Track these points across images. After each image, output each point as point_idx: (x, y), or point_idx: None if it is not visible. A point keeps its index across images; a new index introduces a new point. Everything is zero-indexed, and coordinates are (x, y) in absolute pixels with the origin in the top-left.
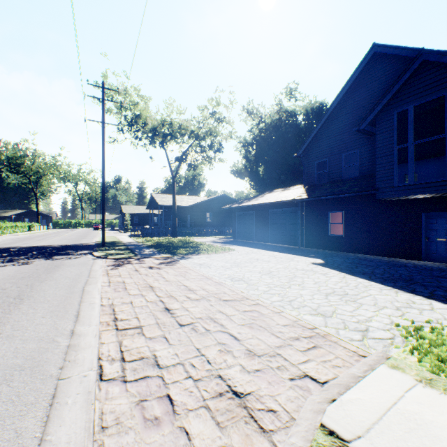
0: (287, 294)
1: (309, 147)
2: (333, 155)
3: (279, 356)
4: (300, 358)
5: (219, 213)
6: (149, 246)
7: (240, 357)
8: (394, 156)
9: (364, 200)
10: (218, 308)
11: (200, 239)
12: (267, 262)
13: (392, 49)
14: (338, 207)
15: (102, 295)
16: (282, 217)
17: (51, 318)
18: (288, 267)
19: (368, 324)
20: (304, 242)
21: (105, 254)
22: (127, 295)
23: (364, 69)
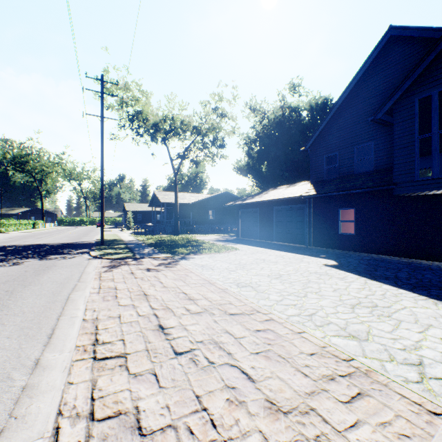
0: (304, 305)
1: (317, 141)
2: (344, 148)
3: (314, 414)
4: (346, 418)
5: (222, 210)
6: (150, 245)
7: (258, 416)
8: (415, 147)
9: (378, 196)
10: (224, 326)
11: (202, 237)
12: (275, 264)
13: (411, 30)
14: (349, 203)
15: (87, 305)
16: (288, 214)
17: (17, 338)
18: (298, 269)
19: (419, 353)
20: (312, 240)
21: (102, 254)
22: (116, 305)
23: (378, 55)
